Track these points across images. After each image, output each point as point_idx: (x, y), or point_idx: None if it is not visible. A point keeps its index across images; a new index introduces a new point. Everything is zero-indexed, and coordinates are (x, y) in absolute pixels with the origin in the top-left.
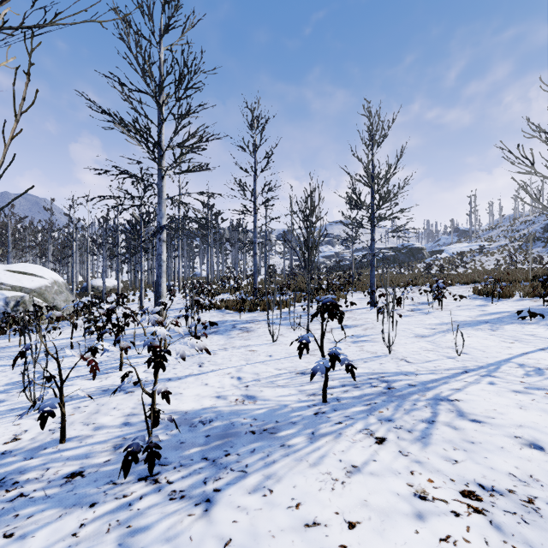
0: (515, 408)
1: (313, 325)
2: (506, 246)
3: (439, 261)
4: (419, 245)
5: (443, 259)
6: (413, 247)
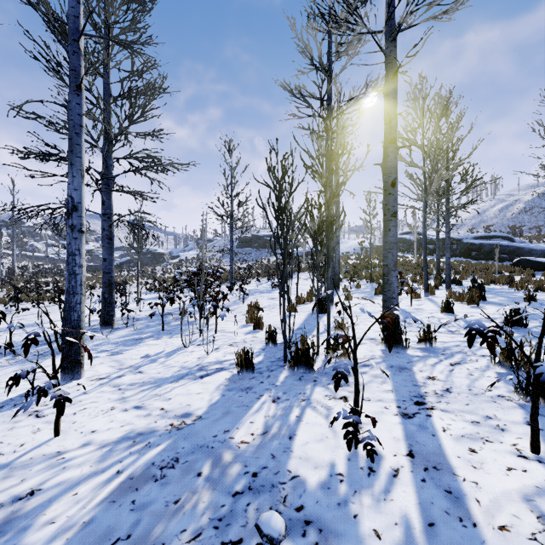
0: (59, 323)
1: (7, 316)
2: (215, 256)
3: (171, 265)
4: (162, 251)
5: (175, 263)
6: (156, 253)
